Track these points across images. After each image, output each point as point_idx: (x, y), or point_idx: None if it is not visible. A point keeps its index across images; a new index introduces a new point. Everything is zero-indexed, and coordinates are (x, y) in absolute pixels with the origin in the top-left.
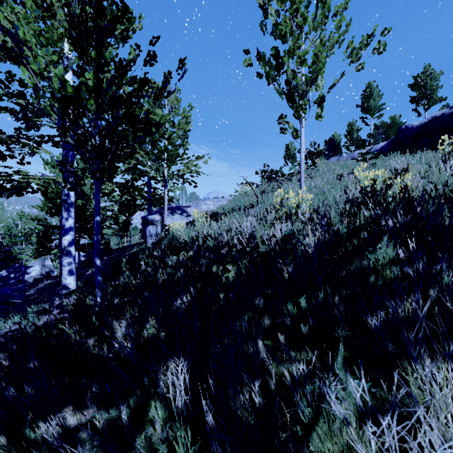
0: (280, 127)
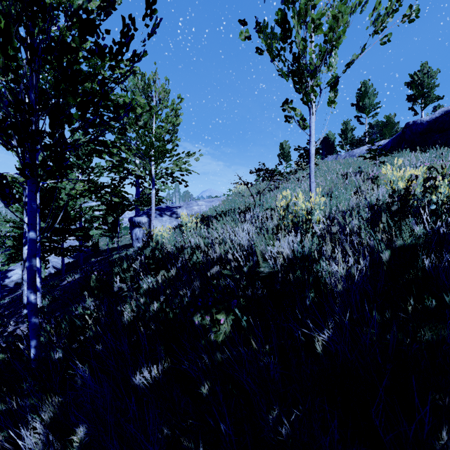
0: (284, 115)
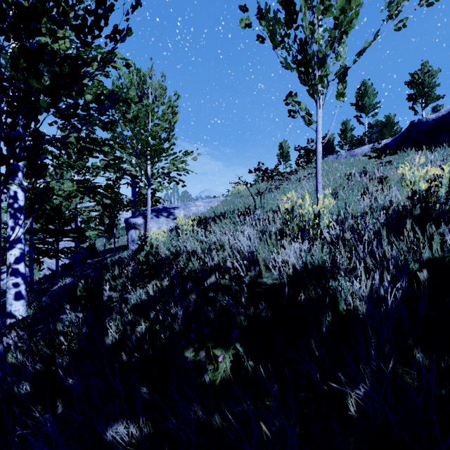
0: (288, 109)
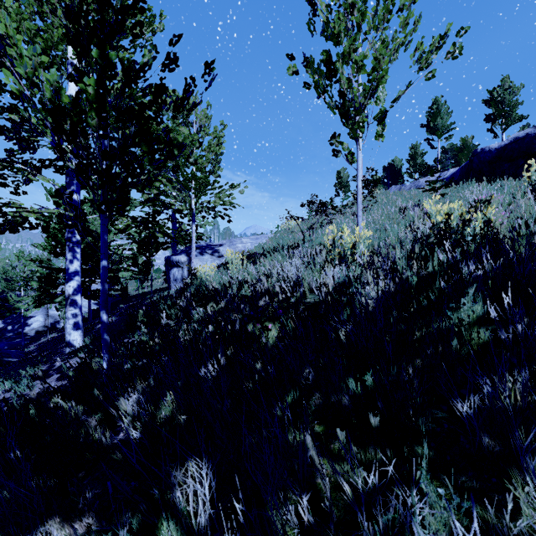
0: (332, 149)
